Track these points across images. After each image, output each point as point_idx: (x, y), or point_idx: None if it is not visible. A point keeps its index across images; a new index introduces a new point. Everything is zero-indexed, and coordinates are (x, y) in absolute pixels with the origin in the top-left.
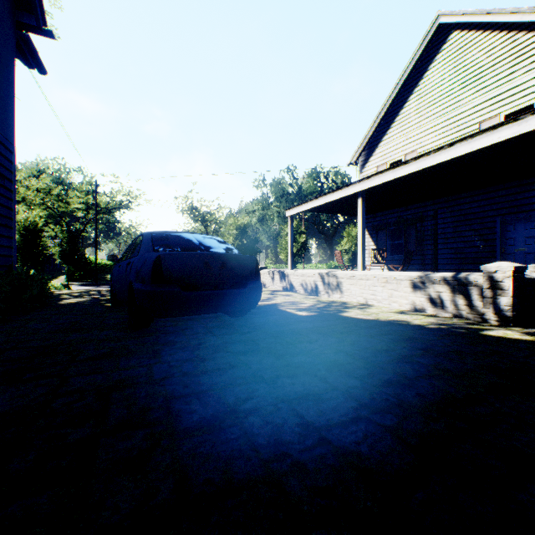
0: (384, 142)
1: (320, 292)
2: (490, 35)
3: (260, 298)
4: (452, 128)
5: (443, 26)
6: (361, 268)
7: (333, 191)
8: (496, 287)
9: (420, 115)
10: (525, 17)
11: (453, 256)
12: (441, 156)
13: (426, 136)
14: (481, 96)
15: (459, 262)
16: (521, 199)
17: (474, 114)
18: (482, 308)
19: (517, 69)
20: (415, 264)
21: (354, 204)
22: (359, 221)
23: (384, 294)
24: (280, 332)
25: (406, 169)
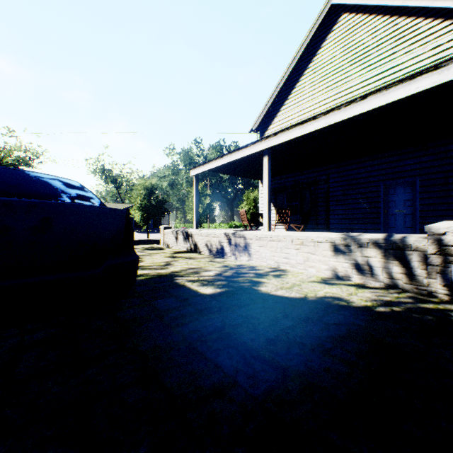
0: (282, 112)
1: (226, 253)
2: (375, 18)
3: (134, 280)
4: (342, 101)
5: (334, 8)
6: (267, 228)
7: (238, 149)
8: (445, 252)
9: (314, 88)
10: (406, 2)
11: (343, 216)
12: (353, 110)
13: (320, 108)
14: (368, 73)
15: (348, 222)
16: (401, 166)
17: (361, 88)
18: (426, 277)
19: (398, 50)
20: (310, 224)
21: (257, 166)
22: (264, 179)
23: (299, 258)
24: (163, 350)
25: (315, 124)
